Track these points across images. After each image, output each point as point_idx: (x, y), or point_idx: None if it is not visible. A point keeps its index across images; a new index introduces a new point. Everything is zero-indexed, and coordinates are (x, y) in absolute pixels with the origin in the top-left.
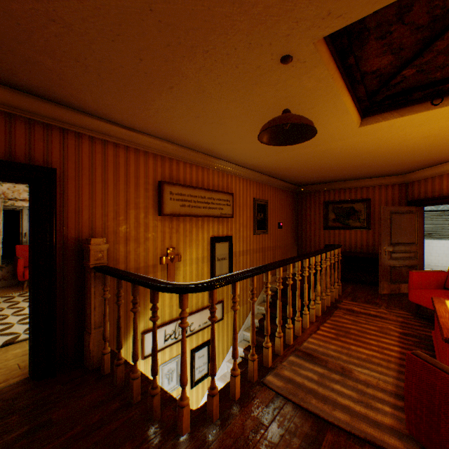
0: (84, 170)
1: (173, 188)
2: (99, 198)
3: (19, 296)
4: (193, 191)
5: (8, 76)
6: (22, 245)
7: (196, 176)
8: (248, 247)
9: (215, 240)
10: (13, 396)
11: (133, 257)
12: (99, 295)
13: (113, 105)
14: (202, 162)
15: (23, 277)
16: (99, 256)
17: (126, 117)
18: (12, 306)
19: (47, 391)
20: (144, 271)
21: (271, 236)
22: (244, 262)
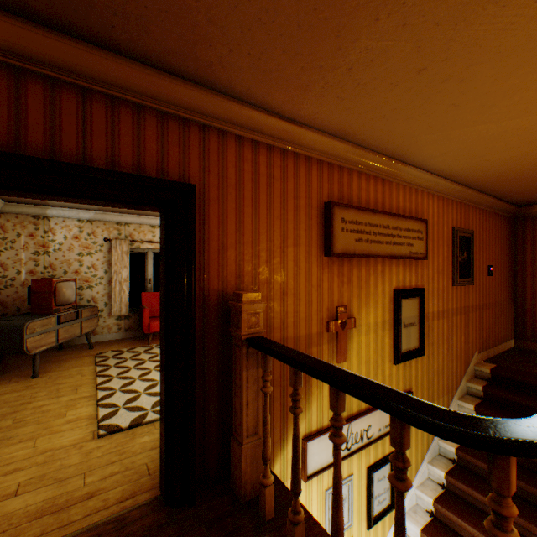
0: (229, 188)
1: (345, 212)
2: (247, 231)
3: (145, 352)
4: (372, 216)
5: (136, 37)
6: (147, 292)
7: (373, 194)
8: (444, 305)
9: (400, 295)
10: (142, 532)
11: (291, 321)
12: (253, 384)
13: (278, 70)
14: (383, 171)
15: (148, 329)
16: (253, 321)
17: (291, 95)
18: (138, 366)
19: (185, 536)
20: (305, 343)
21: (477, 287)
22: (439, 330)
